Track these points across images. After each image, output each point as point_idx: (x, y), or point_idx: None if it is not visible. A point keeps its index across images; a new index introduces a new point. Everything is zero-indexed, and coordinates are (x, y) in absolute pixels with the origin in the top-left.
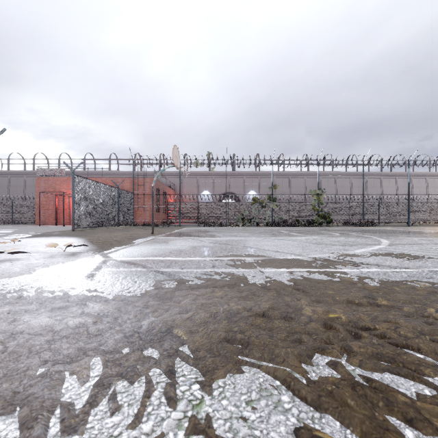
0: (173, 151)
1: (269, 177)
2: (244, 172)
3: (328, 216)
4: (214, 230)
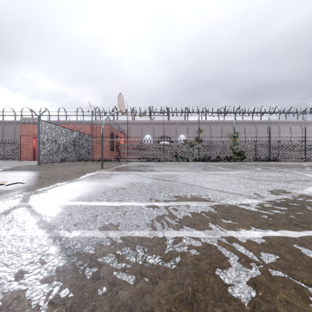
0: (118, 98)
1: (195, 125)
2: (176, 121)
3: (242, 154)
4: (154, 165)
